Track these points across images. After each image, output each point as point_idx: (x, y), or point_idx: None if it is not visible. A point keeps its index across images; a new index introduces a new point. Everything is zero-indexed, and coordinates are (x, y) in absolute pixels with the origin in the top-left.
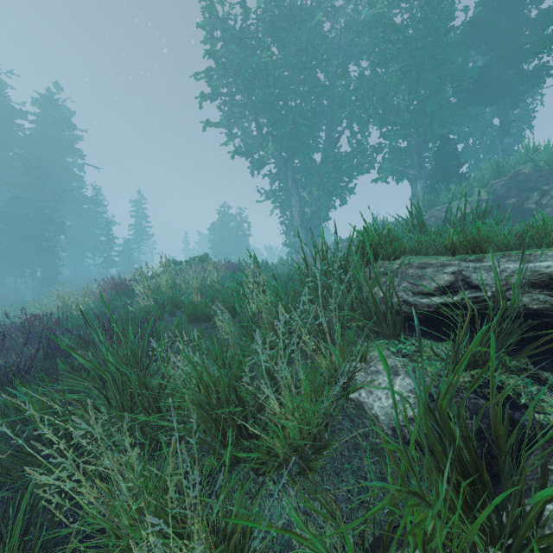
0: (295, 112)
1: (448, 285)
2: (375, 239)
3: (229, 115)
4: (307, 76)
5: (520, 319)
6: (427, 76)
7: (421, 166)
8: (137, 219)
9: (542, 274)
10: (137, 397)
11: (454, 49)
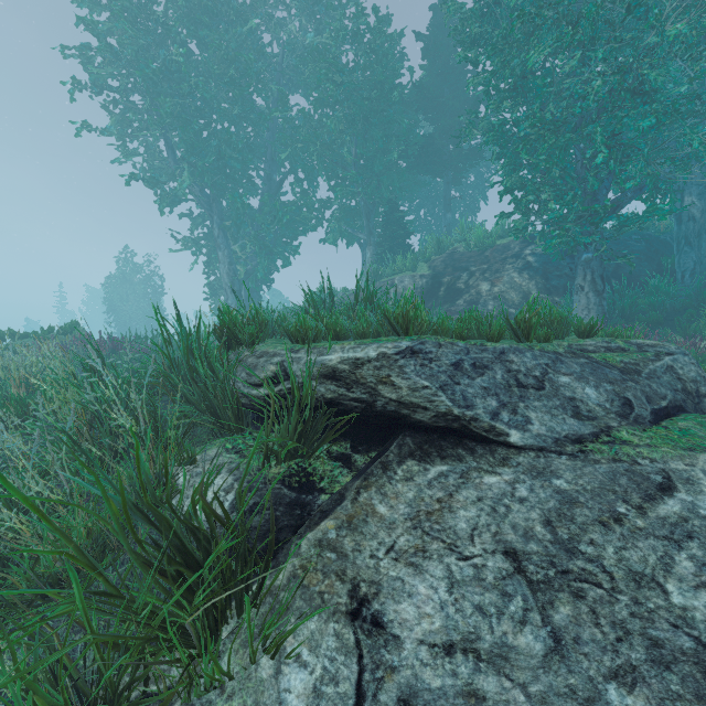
0: (221, 139)
1: (274, 376)
2: (238, 321)
3: (123, 121)
4: (237, 95)
5: (324, 408)
6: (373, 132)
7: (370, 231)
8: None
9: (328, 367)
10: None
11: (402, 109)
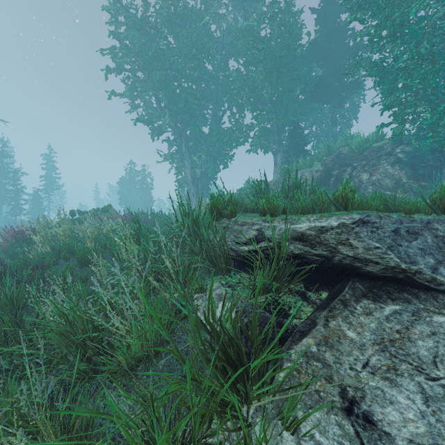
0: (187, 93)
1: (254, 238)
2: (221, 203)
3: (132, 88)
4: (196, 65)
5: (291, 260)
6: (283, 78)
7: (280, 143)
8: (47, 170)
9: (298, 232)
10: (10, 333)
11: (302, 61)
